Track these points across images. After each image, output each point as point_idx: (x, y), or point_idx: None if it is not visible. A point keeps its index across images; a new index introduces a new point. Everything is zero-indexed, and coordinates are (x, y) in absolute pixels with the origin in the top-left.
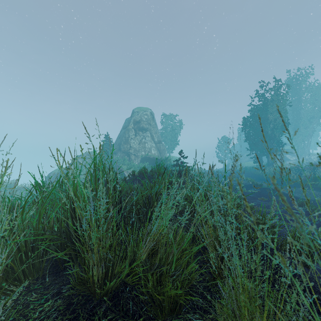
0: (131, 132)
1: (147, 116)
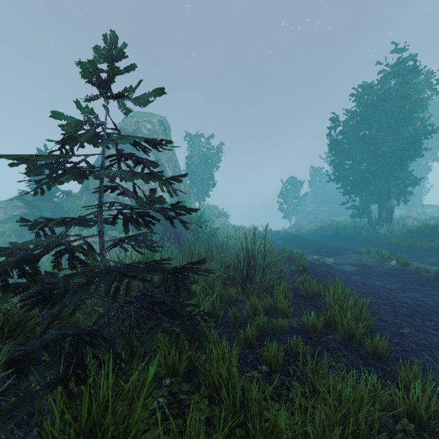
0: (112, 152)
1: (152, 126)
